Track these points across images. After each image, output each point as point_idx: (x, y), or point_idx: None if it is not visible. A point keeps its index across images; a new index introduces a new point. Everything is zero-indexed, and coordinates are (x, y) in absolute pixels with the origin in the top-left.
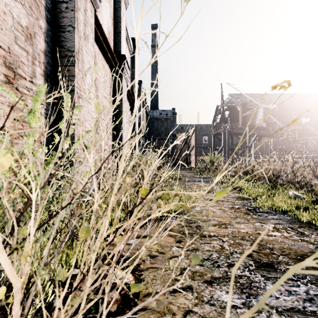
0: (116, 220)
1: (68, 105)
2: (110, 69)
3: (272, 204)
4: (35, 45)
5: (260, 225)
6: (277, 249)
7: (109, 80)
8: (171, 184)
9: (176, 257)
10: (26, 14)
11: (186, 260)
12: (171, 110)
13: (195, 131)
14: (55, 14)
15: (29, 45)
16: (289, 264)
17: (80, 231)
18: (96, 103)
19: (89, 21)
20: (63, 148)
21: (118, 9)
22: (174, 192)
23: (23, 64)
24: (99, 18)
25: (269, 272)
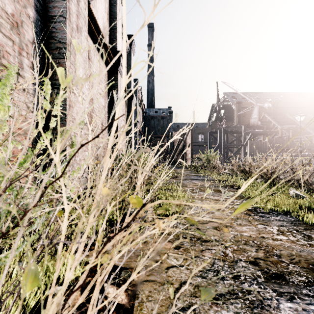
0: (100, 235)
1: (47, 93)
2: (105, 65)
3: (273, 204)
4: (22, 35)
5: (263, 227)
6: (285, 256)
7: (104, 77)
8: (168, 182)
9: (175, 267)
10: (11, 0)
11: (185, 271)
12: (167, 109)
13: (191, 129)
14: (45, 3)
15: (15, 34)
16: (302, 275)
17: (23, 278)
18: (62, 74)
19: (82, 12)
20: (43, 144)
21: (113, 4)
22: (176, 202)
23: (8, 54)
24: (93, 12)
25: (281, 285)
